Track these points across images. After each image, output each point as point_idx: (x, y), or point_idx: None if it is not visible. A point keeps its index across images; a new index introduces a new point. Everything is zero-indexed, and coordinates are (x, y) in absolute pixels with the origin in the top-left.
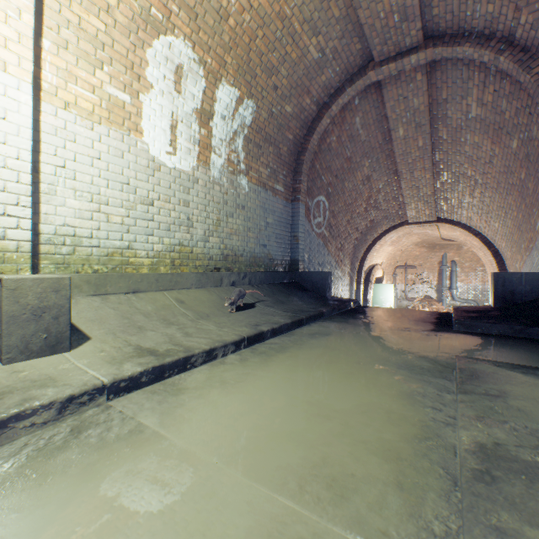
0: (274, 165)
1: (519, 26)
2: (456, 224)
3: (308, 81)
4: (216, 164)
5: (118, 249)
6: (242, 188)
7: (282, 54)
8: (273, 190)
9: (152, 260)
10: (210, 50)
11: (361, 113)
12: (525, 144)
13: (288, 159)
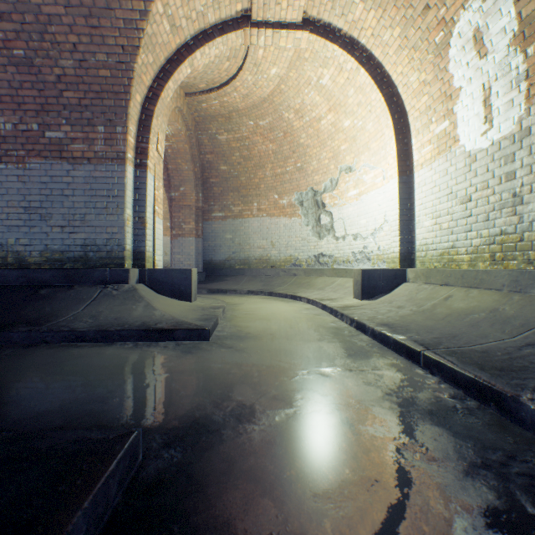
0: None
1: None
2: None
3: None
4: None
5: (446, 249)
6: None
7: None
8: None
9: (470, 256)
10: None
11: None
12: None
13: None
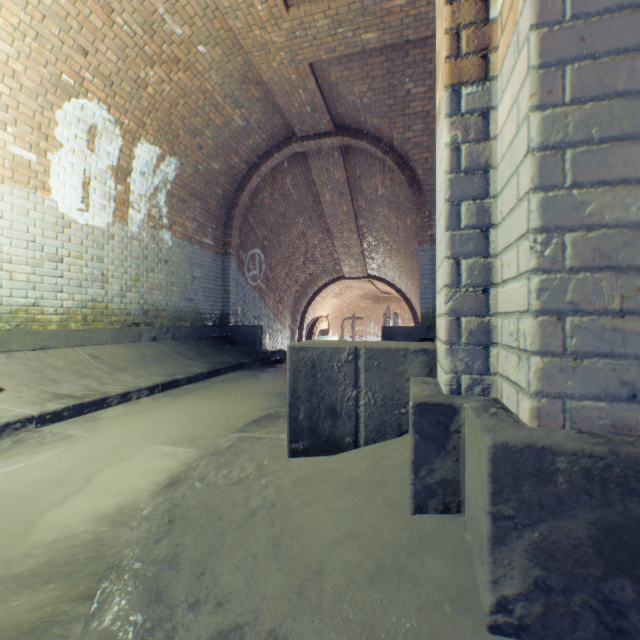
0: (202, 219)
1: (394, 139)
2: (383, 281)
3: (236, 143)
4: (136, 219)
5: (23, 307)
6: (165, 242)
7: (206, 119)
8: (201, 244)
9: (62, 317)
10: (127, 112)
11: (292, 175)
12: (414, 223)
13: (218, 213)
